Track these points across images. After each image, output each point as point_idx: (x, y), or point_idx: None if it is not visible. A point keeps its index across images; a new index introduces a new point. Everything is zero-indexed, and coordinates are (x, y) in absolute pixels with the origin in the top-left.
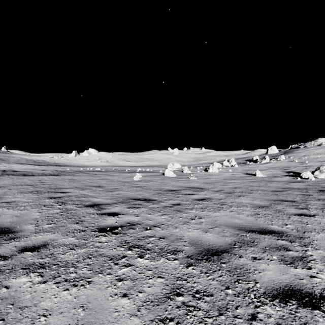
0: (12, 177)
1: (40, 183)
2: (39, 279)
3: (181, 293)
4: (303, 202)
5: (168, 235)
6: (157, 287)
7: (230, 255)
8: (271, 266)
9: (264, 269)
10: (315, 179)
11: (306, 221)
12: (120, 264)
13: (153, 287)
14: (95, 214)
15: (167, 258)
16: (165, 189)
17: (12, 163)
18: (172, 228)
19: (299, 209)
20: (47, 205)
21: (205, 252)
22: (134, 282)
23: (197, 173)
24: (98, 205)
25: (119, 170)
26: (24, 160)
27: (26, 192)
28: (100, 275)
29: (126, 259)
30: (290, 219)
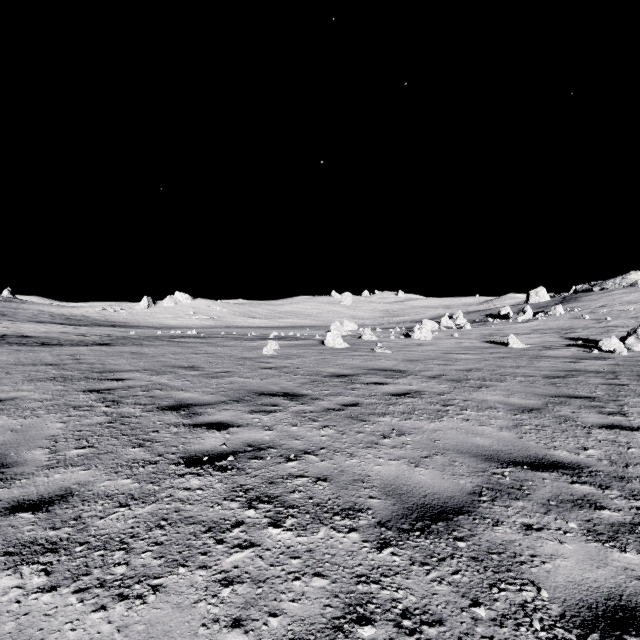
0: (17, 349)
1: (72, 361)
2: (40, 580)
3: (369, 618)
4: (613, 401)
5: (336, 472)
6: (313, 600)
7: (473, 519)
8: (568, 547)
9: (554, 555)
10: (629, 353)
11: (627, 441)
12: (229, 542)
13: (302, 602)
14: (181, 425)
15: (334, 528)
16: (327, 372)
17: (21, 322)
18: (344, 457)
19: (607, 415)
20: (81, 406)
21: (417, 513)
22: (260, 588)
23: (391, 341)
24: (187, 406)
25: (233, 336)
26: (46, 315)
27: (40, 378)
28: (181, 570)
29: (242, 530)
30: (592, 437)
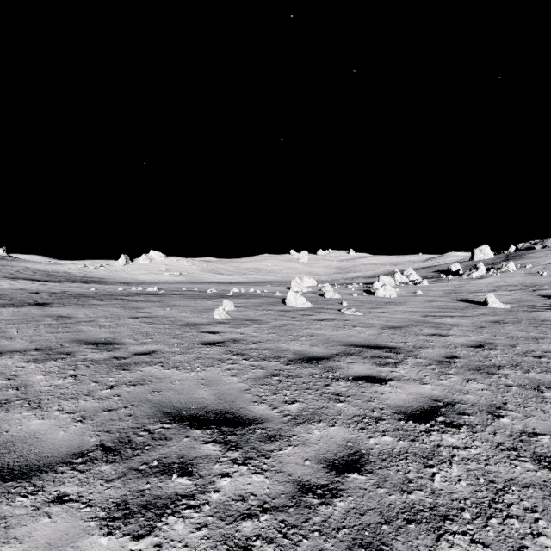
0: None
1: None
2: None
3: None
4: None
5: None
6: None
7: None
8: None
9: None
10: None
11: None
12: None
13: None
14: None
15: None
16: (291, 352)
17: None
18: None
19: None
20: None
21: None
22: None
23: (354, 298)
24: None
25: (192, 292)
26: (30, 271)
27: None
28: None
29: None
30: None
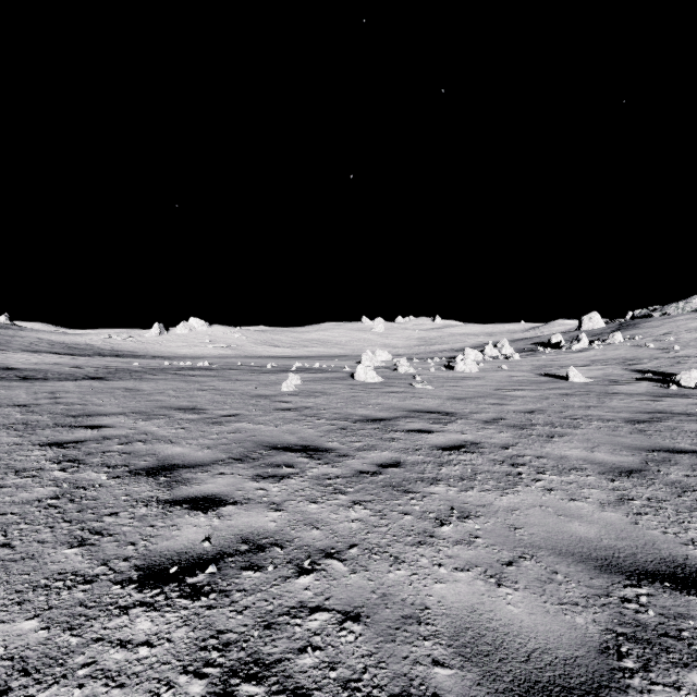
0: None
1: (49, 400)
2: None
3: None
4: None
5: (374, 600)
6: None
7: None
8: None
9: None
10: None
11: None
12: None
13: None
14: (153, 502)
15: None
16: (358, 415)
17: (13, 351)
18: (386, 565)
19: None
20: (27, 470)
21: None
22: None
23: (431, 373)
24: (171, 469)
25: (250, 367)
26: (46, 343)
27: None
28: None
29: None
30: None
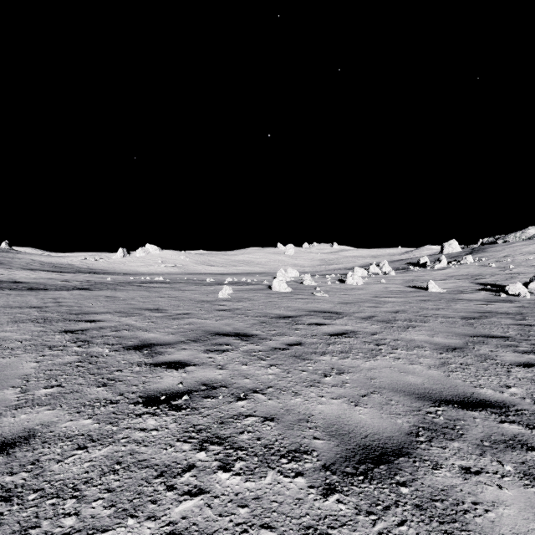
0: (8, 293)
1: (54, 304)
2: None
3: None
4: (525, 340)
5: (282, 412)
6: None
7: (413, 461)
8: (508, 493)
9: (496, 502)
10: (531, 296)
11: None
12: (179, 488)
13: None
14: (142, 364)
15: (281, 472)
16: (274, 314)
17: (15, 269)
18: (289, 396)
19: (522, 353)
20: (55, 346)
21: (360, 455)
22: None
23: (328, 285)
24: (150, 346)
25: (194, 281)
26: (38, 263)
27: (24, 320)
28: (130, 522)
29: (192, 475)
30: (512, 375)
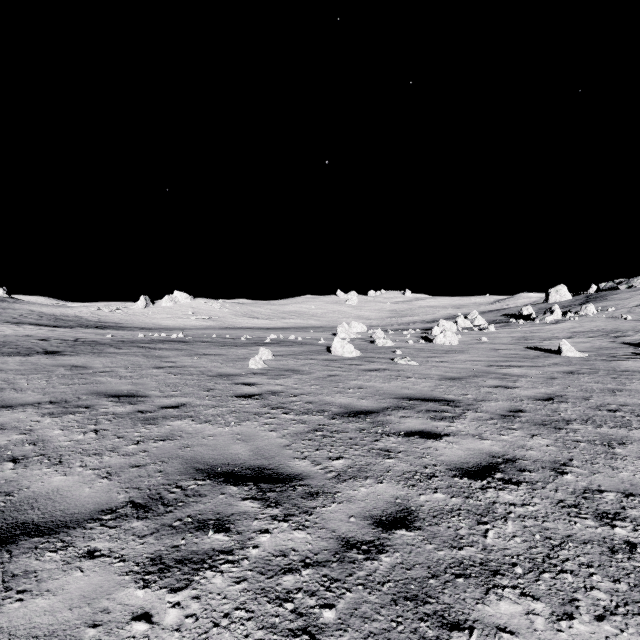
0: None
1: None
2: None
3: None
4: None
5: None
6: None
7: None
8: None
9: None
10: None
11: None
12: None
13: None
14: None
15: None
16: (337, 405)
17: None
18: None
19: None
20: None
21: None
22: None
23: (410, 346)
24: (5, 539)
25: (224, 339)
26: (35, 315)
27: None
28: None
29: None
30: None
